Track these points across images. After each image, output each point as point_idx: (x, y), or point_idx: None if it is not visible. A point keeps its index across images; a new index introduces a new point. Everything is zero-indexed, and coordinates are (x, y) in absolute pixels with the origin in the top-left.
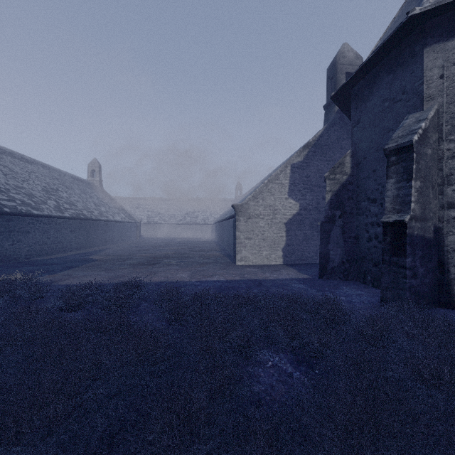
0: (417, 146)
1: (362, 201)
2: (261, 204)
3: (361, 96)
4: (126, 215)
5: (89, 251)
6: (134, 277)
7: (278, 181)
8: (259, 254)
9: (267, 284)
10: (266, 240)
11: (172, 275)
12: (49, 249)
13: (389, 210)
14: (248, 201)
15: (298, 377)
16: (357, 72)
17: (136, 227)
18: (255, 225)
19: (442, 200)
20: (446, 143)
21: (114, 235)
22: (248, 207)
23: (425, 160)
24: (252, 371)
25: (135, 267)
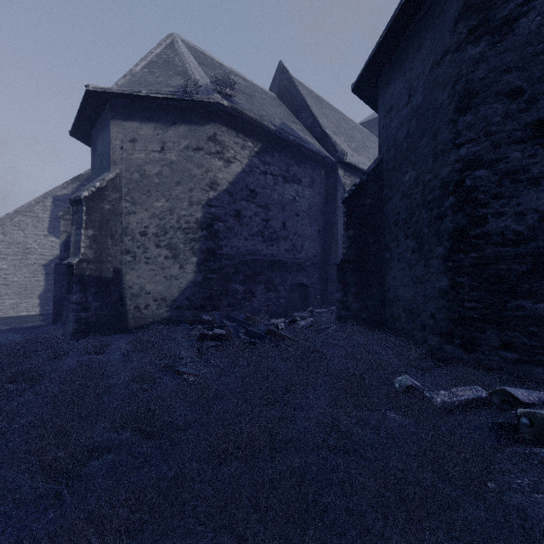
0: (89, 201)
1: None
2: (2, 240)
3: (95, 142)
4: None
5: None
6: None
7: (32, 214)
8: None
9: None
10: (12, 286)
11: None
12: None
13: (72, 253)
14: None
15: None
16: (78, 118)
17: None
18: None
19: (122, 247)
20: (125, 202)
21: None
22: None
23: (101, 213)
24: None
25: None
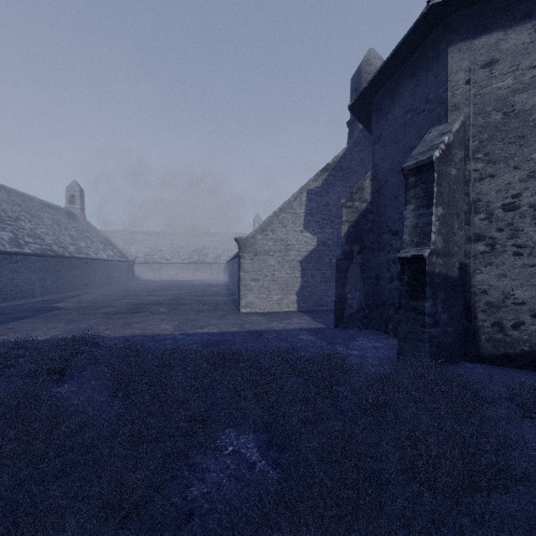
0: (439, 164)
1: (384, 234)
2: (270, 238)
3: (382, 107)
4: (115, 251)
5: (59, 297)
6: (100, 330)
7: (291, 210)
8: (268, 299)
9: (269, 335)
10: (277, 282)
11: (152, 326)
12: (0, 294)
13: (408, 242)
14: (255, 234)
15: (262, 468)
16: (376, 76)
17: (128, 266)
18: (263, 263)
19: (469, 232)
20: (473, 162)
21: (98, 277)
22: (255, 242)
23: (448, 182)
24: (201, 463)
25: (108, 317)
